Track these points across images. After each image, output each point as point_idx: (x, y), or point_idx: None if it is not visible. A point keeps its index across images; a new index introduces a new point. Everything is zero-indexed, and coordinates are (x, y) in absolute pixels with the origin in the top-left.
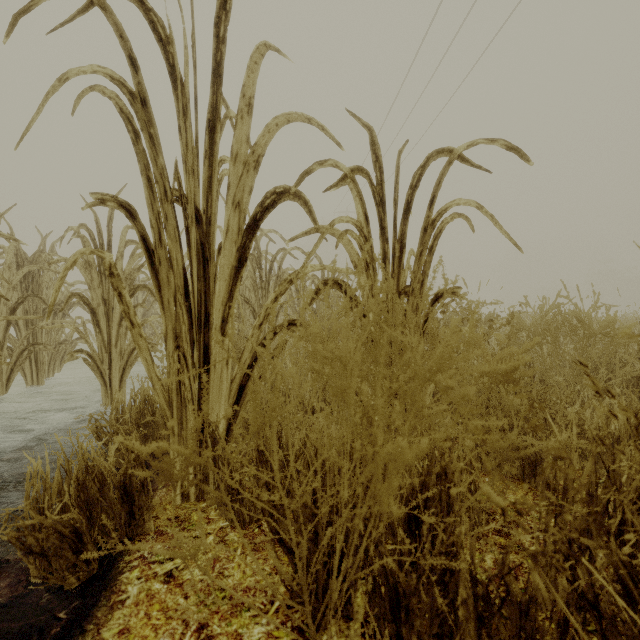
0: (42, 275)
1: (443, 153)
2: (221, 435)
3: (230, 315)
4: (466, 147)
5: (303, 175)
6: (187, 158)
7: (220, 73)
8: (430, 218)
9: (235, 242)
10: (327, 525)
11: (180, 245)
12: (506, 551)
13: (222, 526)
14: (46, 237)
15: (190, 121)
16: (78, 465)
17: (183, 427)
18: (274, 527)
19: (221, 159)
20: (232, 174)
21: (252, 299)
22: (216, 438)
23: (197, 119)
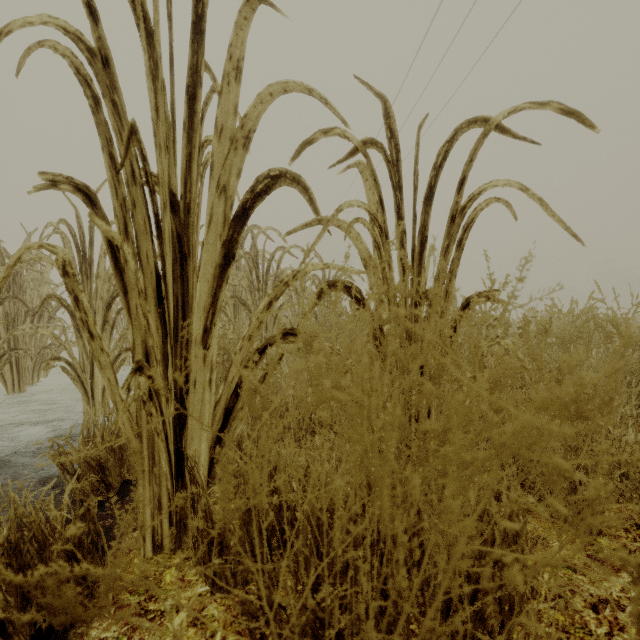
0: (25, 275)
1: (476, 124)
2: (168, 536)
3: (214, 323)
4: (506, 115)
5: (302, 146)
6: (157, 128)
7: (201, 29)
8: (459, 205)
9: (220, 235)
10: (336, 634)
11: (151, 238)
12: (568, 636)
13: (200, 593)
14: (31, 235)
15: (162, 84)
16: (10, 522)
17: (155, 462)
18: (260, 639)
19: (207, 139)
20: (216, 152)
21: (248, 301)
22: (195, 476)
23: (173, 85)
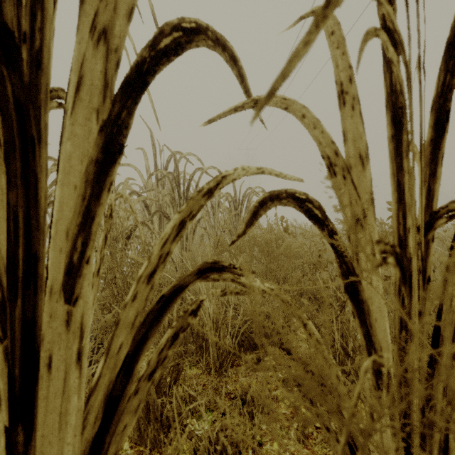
0: None
1: None
2: None
3: (85, 258)
4: None
5: None
6: None
7: None
8: None
9: (97, 110)
10: None
11: None
12: None
13: None
14: None
15: None
16: None
17: None
18: None
19: None
20: None
21: (171, 215)
22: None
23: None
